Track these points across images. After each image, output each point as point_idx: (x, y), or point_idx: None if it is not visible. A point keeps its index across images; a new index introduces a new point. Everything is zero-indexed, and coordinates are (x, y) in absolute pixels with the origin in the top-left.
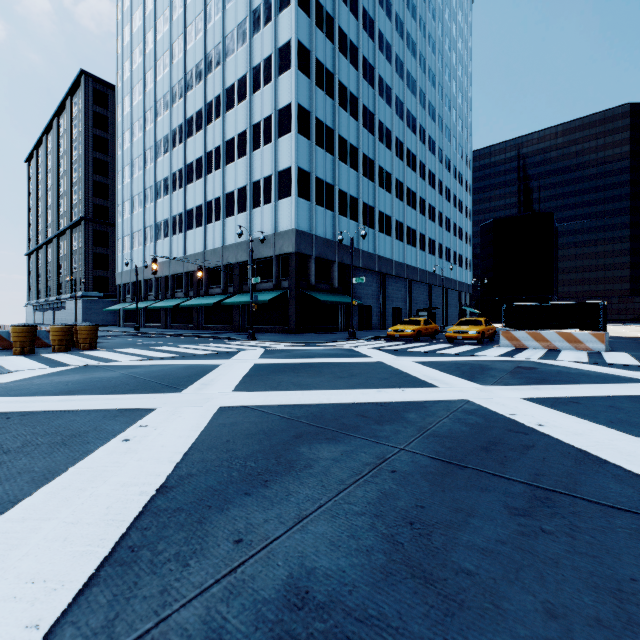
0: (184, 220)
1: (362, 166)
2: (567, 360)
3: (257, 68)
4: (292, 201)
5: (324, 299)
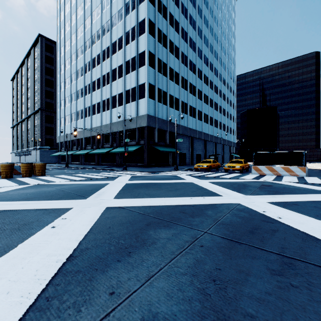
0: (91, 110)
1: (181, 82)
2: (287, 181)
3: (128, 33)
4: (146, 100)
5: (162, 150)
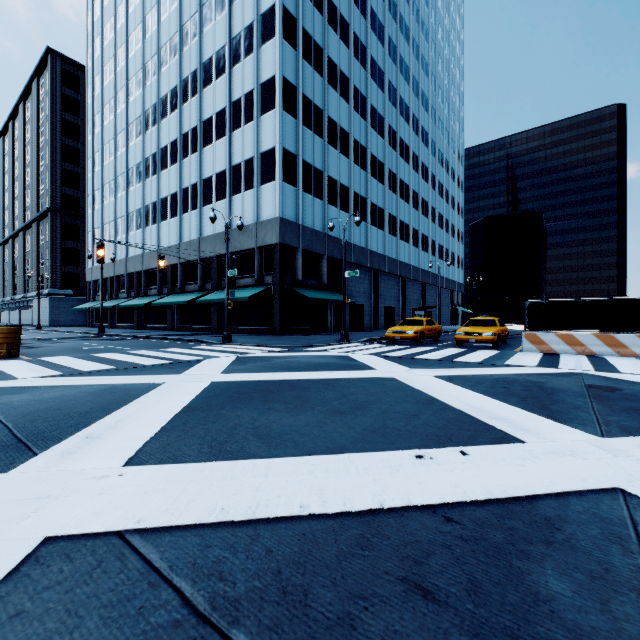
0: (158, 210)
1: (353, 153)
2: (637, 373)
3: (237, 38)
4: (276, 186)
5: (312, 296)
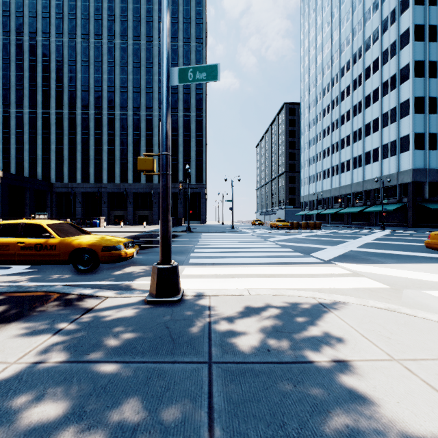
0: (339, 168)
1: None
2: None
3: (385, 82)
4: (409, 153)
5: (434, 207)
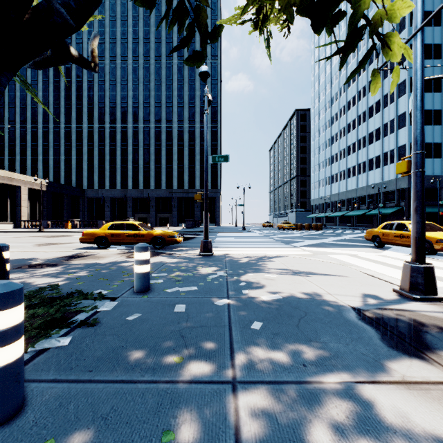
0: (346, 173)
1: None
2: None
3: (386, 95)
4: None
5: (427, 211)
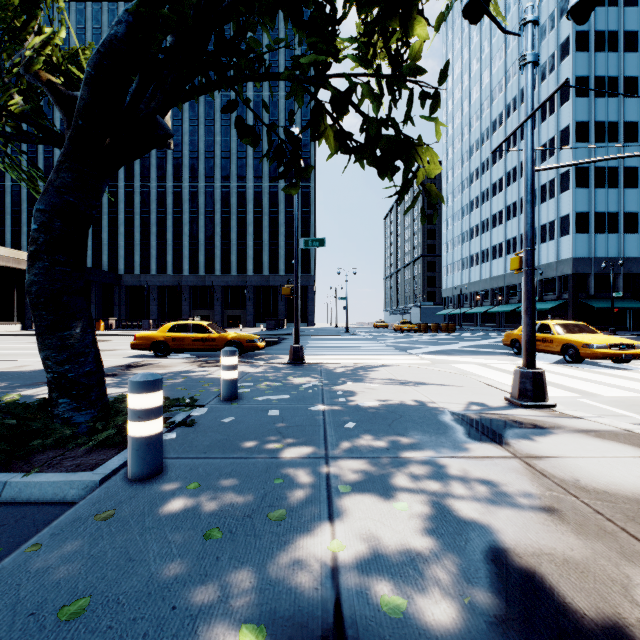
0: (490, 253)
1: None
2: None
3: (543, 146)
4: (570, 238)
5: (599, 306)
